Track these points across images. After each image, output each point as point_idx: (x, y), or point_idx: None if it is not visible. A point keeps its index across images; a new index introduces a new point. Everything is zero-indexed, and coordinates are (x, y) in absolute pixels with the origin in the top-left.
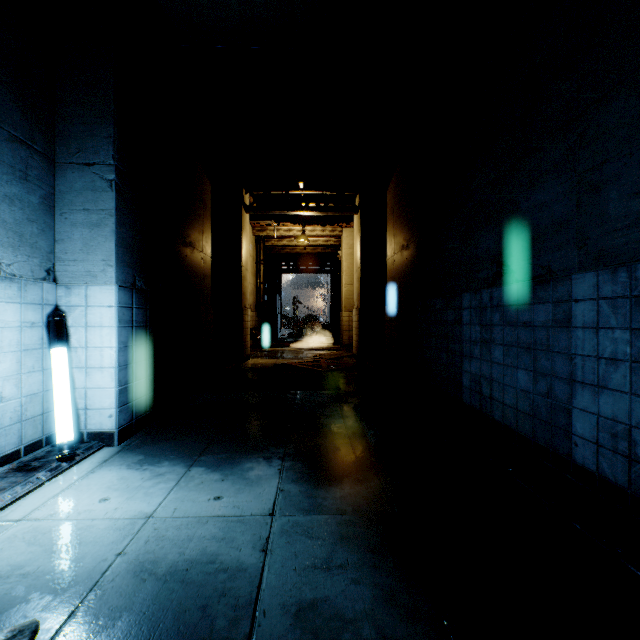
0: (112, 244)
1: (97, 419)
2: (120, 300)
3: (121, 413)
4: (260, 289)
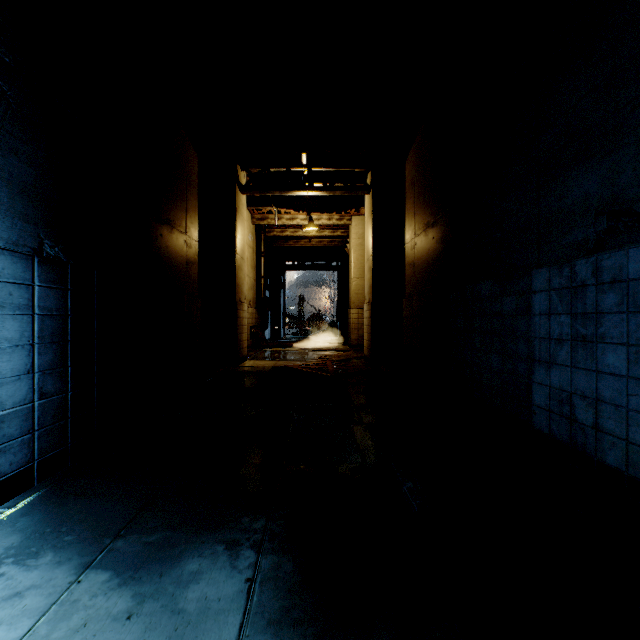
0: None
1: None
2: (0, 271)
3: (3, 454)
4: (261, 284)
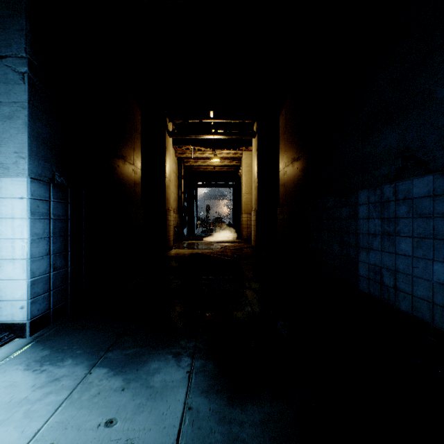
0: (24, 136)
1: (8, 310)
2: (33, 192)
3: (34, 304)
4: (181, 197)
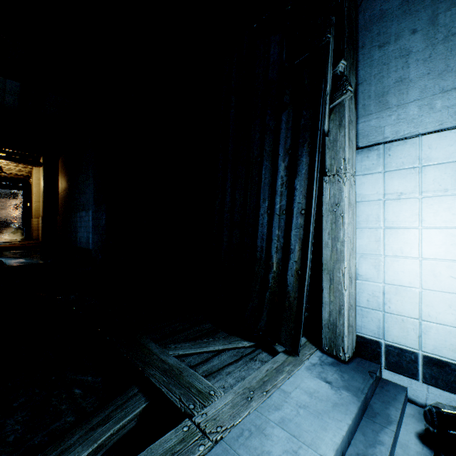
0: None
1: None
2: None
3: None
4: None
